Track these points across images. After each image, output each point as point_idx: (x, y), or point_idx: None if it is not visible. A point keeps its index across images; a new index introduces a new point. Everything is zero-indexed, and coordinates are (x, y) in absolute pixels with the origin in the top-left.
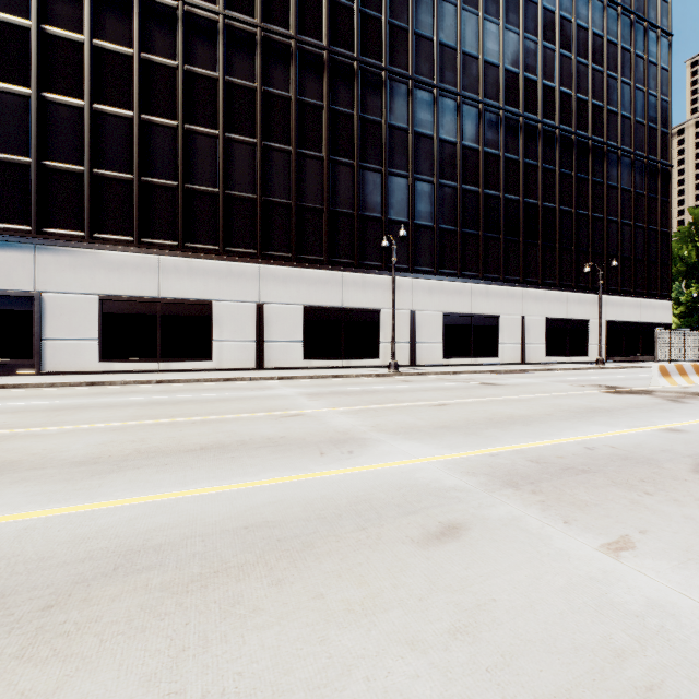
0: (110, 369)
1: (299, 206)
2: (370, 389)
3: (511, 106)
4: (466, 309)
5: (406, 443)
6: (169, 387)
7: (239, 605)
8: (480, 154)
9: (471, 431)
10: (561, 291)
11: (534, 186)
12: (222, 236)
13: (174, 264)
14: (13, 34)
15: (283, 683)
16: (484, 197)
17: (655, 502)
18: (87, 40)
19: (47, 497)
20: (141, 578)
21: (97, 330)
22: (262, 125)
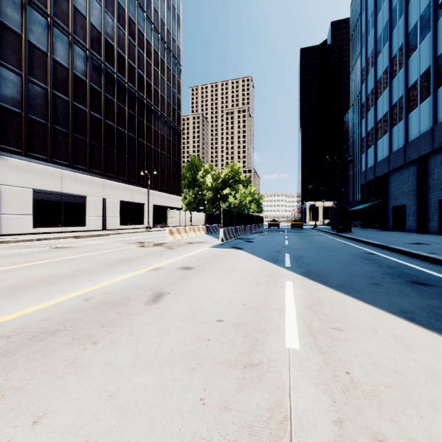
0: None
1: None
2: None
3: (96, 52)
4: (57, 189)
5: None
6: None
7: None
8: (70, 73)
9: None
10: (129, 184)
11: (112, 113)
12: None
13: None
14: None
15: None
16: (74, 107)
17: (93, 354)
18: None
19: None
20: None
21: None
22: None
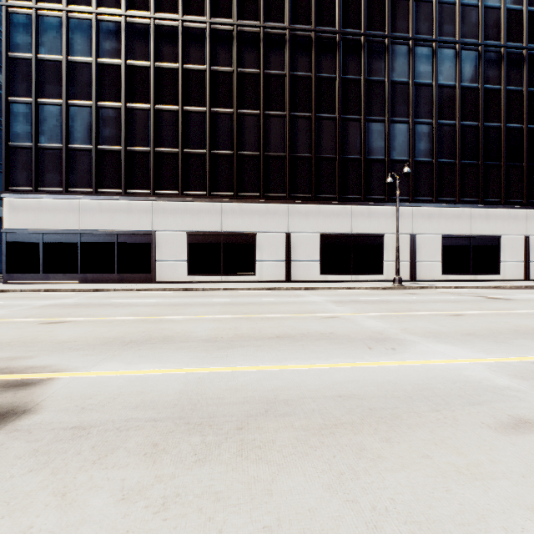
0: (193, 280)
1: (317, 158)
2: (383, 299)
3: (513, 41)
4: (465, 231)
5: (440, 346)
6: (232, 293)
7: (365, 451)
8: (479, 91)
9: (500, 340)
10: None
11: None
12: (262, 186)
13: (231, 208)
14: (141, 72)
15: (430, 514)
16: (483, 129)
17: None
18: (180, 66)
19: (200, 360)
20: (286, 420)
21: (186, 254)
22: (290, 100)
